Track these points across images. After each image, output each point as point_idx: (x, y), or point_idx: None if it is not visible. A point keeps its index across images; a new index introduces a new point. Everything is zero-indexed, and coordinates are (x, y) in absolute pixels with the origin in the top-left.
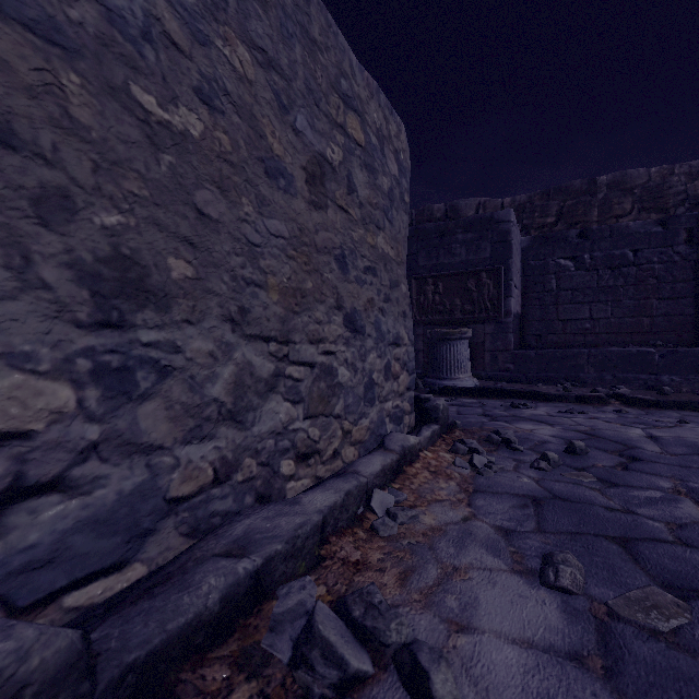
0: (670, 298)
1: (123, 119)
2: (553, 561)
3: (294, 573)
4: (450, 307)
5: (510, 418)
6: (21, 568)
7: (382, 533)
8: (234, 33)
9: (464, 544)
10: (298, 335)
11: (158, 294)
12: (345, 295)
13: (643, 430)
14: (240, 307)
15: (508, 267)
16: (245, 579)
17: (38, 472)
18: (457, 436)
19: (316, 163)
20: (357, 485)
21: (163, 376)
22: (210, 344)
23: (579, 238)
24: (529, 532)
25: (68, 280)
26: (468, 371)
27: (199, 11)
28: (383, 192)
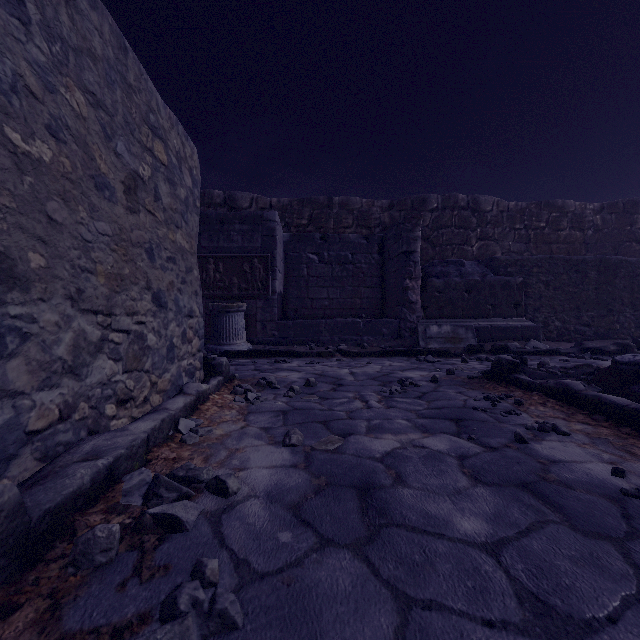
0: (370, 287)
1: (0, 152)
2: (289, 434)
3: (132, 469)
4: (229, 284)
5: (274, 370)
6: None
7: (189, 442)
8: (73, 82)
9: (242, 438)
10: (119, 309)
11: (22, 279)
12: (153, 279)
13: (349, 370)
14: (78, 288)
15: (274, 256)
16: (103, 470)
17: None
18: (236, 384)
19: (131, 178)
20: (169, 415)
21: (24, 340)
22: (56, 316)
23: (321, 240)
24: (279, 427)
25: None
26: (243, 338)
27: (49, 67)
28: (181, 200)
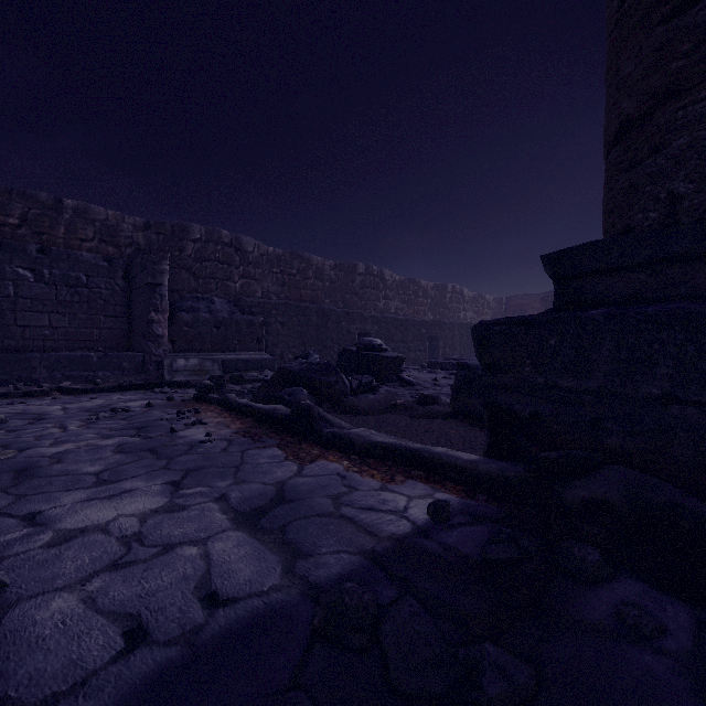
0: (113, 316)
1: None
2: None
3: None
4: None
5: None
6: None
7: None
8: None
9: None
10: None
11: None
12: None
13: (62, 406)
14: None
15: None
16: None
17: None
18: None
19: None
20: None
21: None
22: None
23: (40, 253)
24: None
25: None
26: None
27: None
28: None
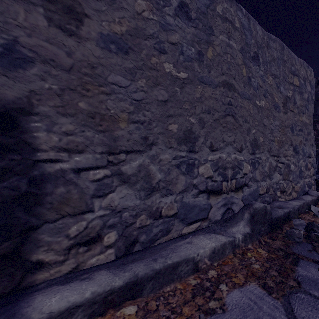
0: None
1: (255, 109)
2: None
3: (294, 218)
4: None
5: None
6: (244, 199)
7: (318, 217)
8: (268, 74)
9: None
10: (281, 154)
11: (258, 146)
12: (293, 140)
13: None
14: (270, 147)
15: None
16: (286, 213)
17: (246, 182)
18: None
19: (285, 99)
20: (305, 202)
21: (258, 165)
22: (265, 157)
23: None
24: None
25: (249, 145)
26: None
27: (263, 74)
28: (305, 99)
